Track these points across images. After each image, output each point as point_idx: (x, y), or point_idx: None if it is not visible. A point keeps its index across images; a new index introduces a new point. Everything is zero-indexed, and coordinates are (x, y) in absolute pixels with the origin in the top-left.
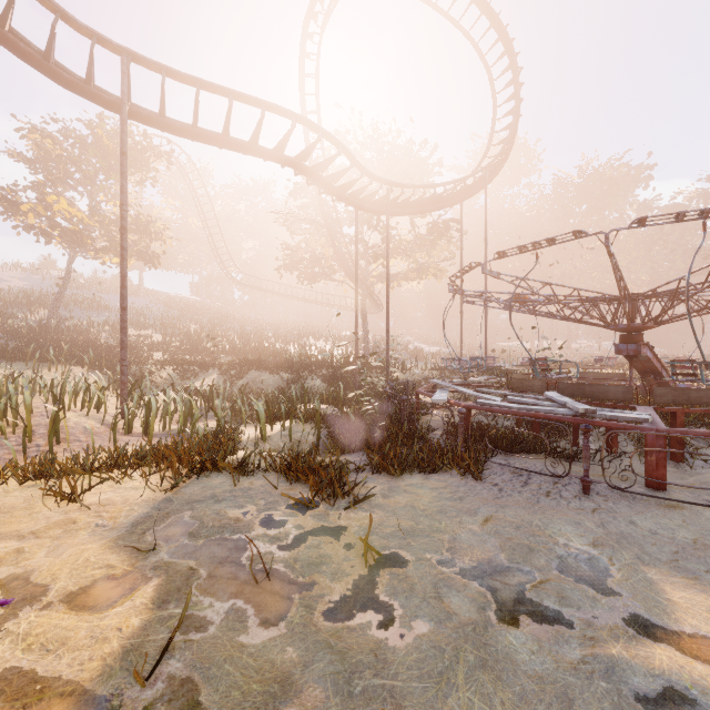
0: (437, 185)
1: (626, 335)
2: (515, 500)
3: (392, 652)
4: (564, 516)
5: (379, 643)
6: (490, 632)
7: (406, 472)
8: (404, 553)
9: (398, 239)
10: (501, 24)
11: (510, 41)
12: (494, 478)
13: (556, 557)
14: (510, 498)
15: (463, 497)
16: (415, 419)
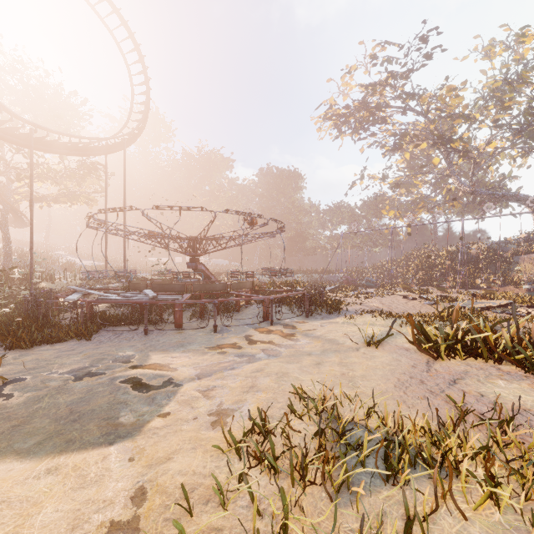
0: (83, 138)
1: (192, 258)
2: (107, 344)
3: (10, 405)
4: (129, 345)
5: (3, 405)
6: (67, 386)
7: (37, 345)
8: (26, 377)
9: (47, 166)
10: (136, 42)
11: (143, 56)
12: (100, 338)
13: (114, 359)
14: (105, 344)
15: (75, 349)
16: (50, 314)
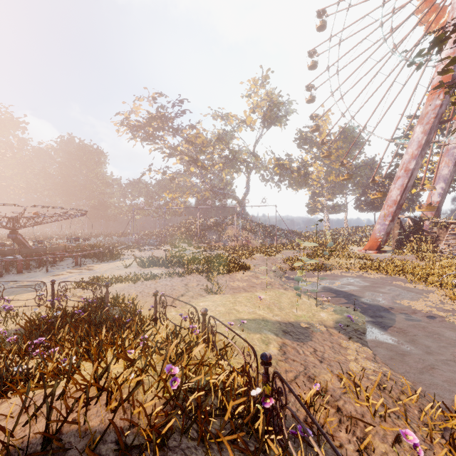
0: None
1: (12, 231)
2: None
3: None
4: None
5: None
6: None
7: None
8: None
9: None
10: None
11: None
12: None
13: None
14: None
15: None
16: None
